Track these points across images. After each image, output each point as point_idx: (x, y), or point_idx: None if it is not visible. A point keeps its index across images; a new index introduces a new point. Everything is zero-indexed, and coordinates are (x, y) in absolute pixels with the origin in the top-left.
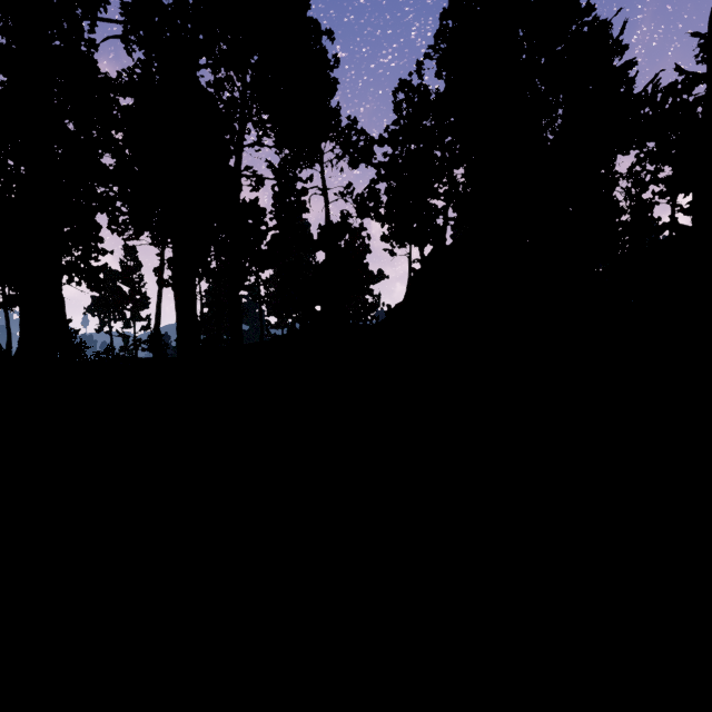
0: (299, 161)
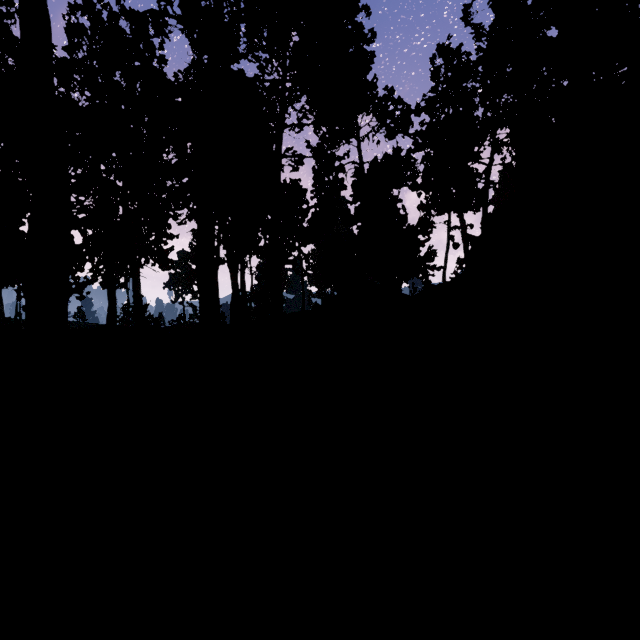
0: (336, 138)
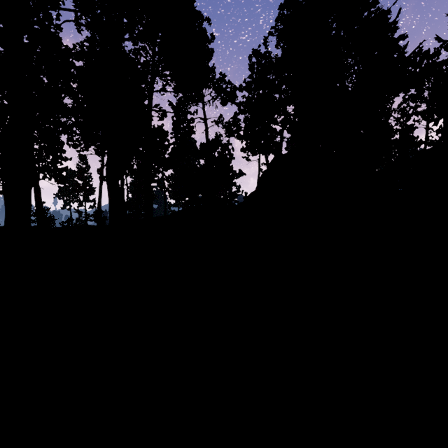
0: (189, 101)
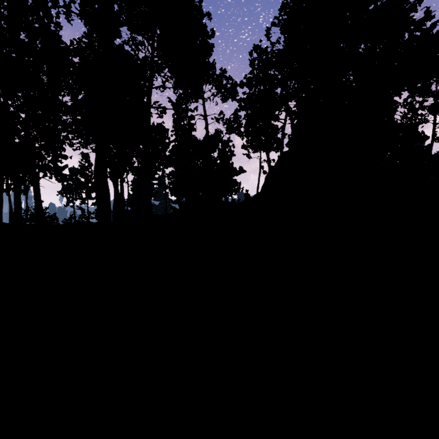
0: (189, 98)
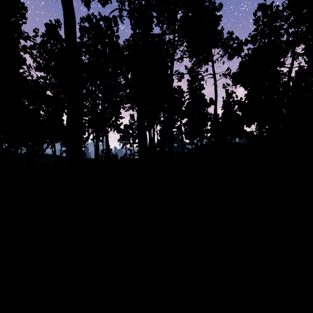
0: (201, 63)
